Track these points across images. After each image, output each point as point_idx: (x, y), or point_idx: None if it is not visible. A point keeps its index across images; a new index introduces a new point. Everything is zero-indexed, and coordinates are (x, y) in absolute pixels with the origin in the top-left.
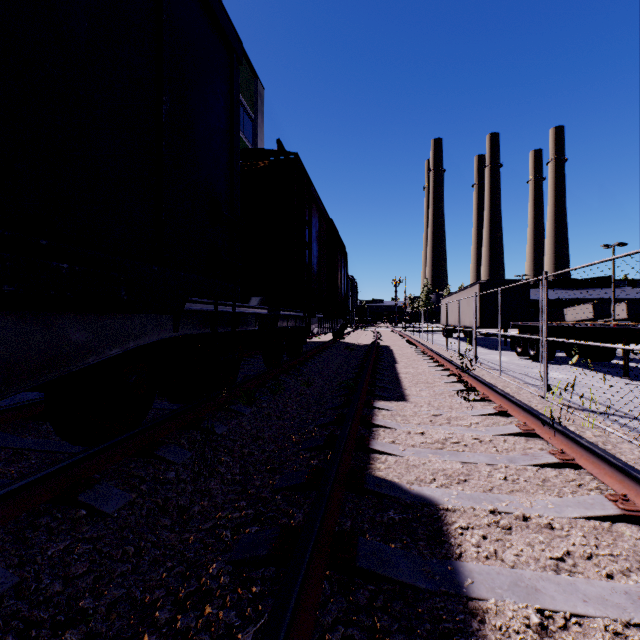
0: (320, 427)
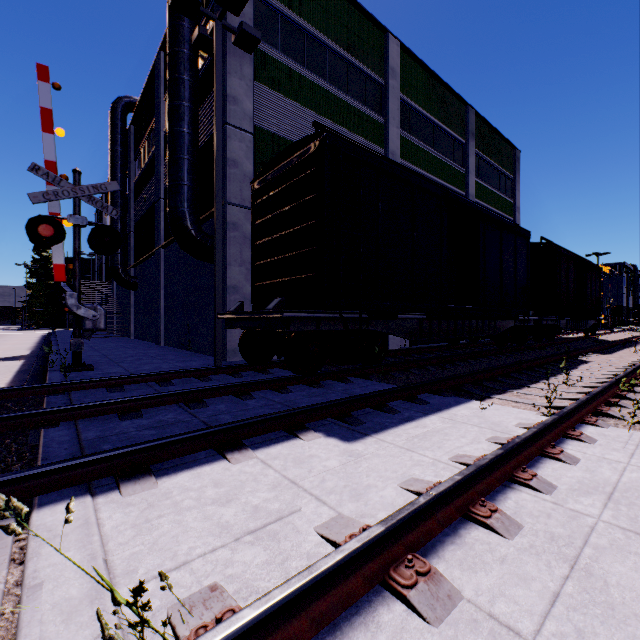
0: None
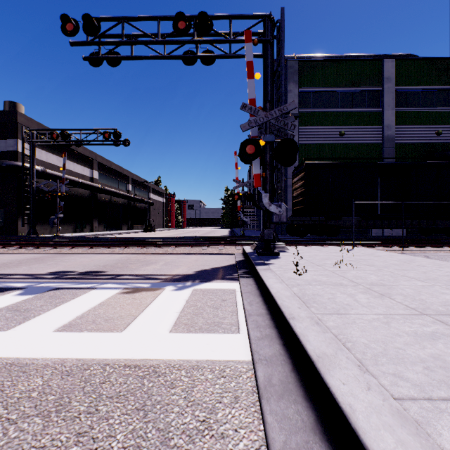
0: None
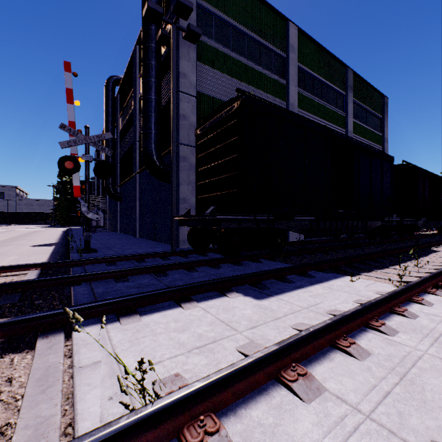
0: None
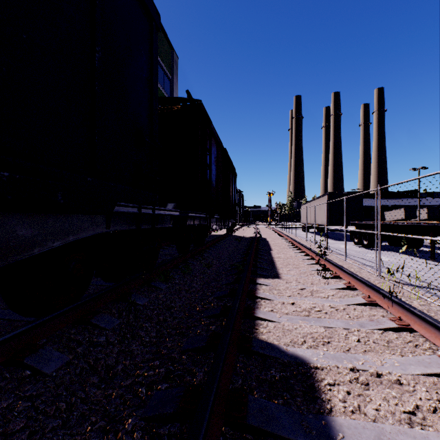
0: (217, 299)
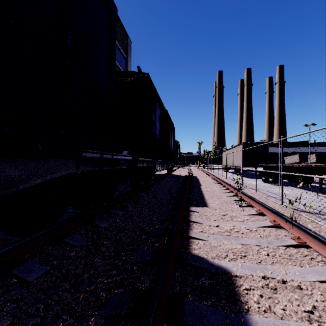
0: (160, 222)
